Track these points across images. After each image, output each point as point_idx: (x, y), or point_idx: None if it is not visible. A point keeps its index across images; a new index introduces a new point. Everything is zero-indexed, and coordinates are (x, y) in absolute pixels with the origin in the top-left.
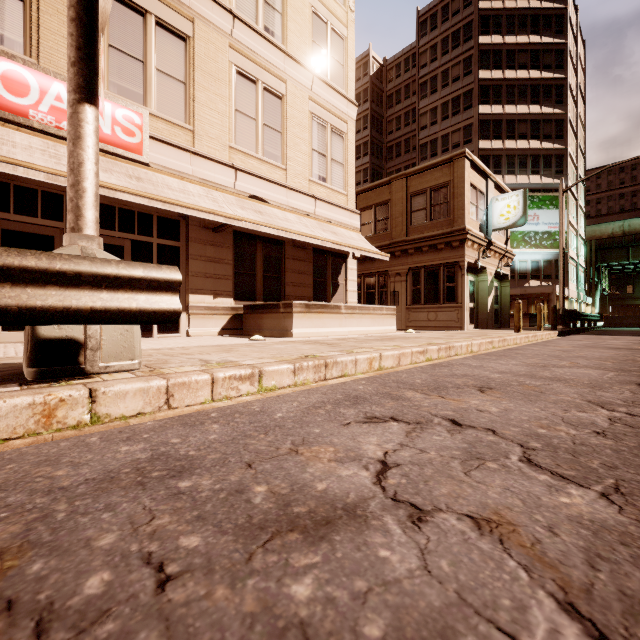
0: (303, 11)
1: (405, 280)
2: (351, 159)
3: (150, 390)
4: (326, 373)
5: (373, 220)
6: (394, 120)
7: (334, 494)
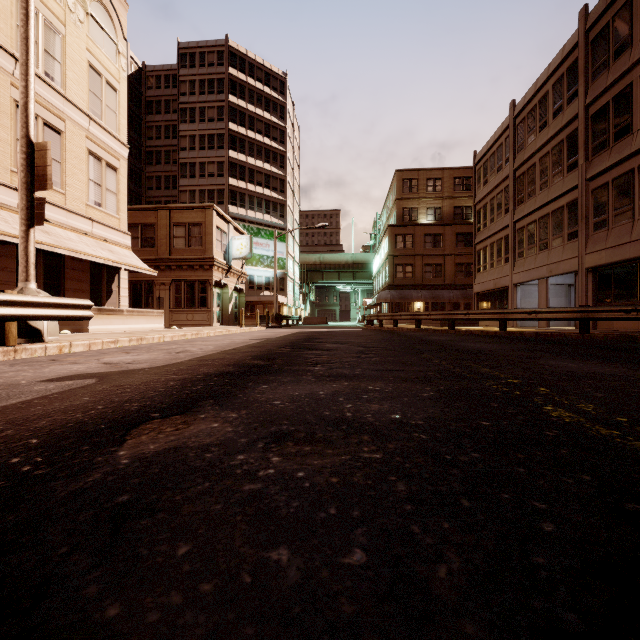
0: (81, 64)
1: (169, 289)
2: (123, 190)
3: (85, 344)
4: (141, 342)
5: (140, 236)
6: (154, 128)
7: (170, 348)
